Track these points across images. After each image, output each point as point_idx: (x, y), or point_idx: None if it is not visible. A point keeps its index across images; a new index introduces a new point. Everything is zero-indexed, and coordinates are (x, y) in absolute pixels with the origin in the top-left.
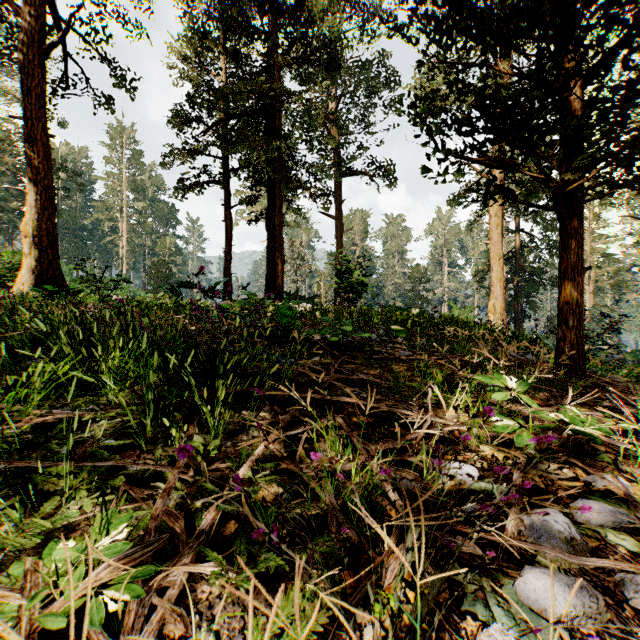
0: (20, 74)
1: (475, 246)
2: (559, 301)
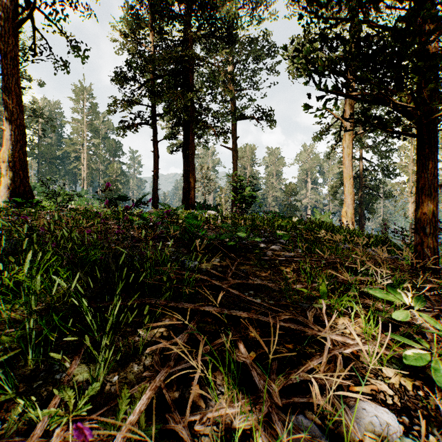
0: None
1: (330, 169)
2: (416, 212)
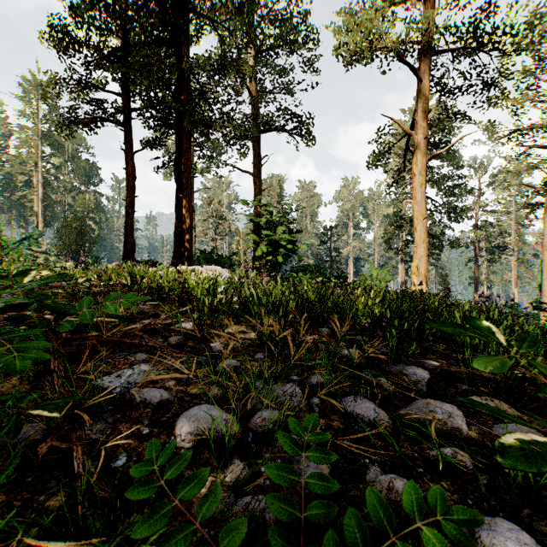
0: None
1: (379, 210)
2: None
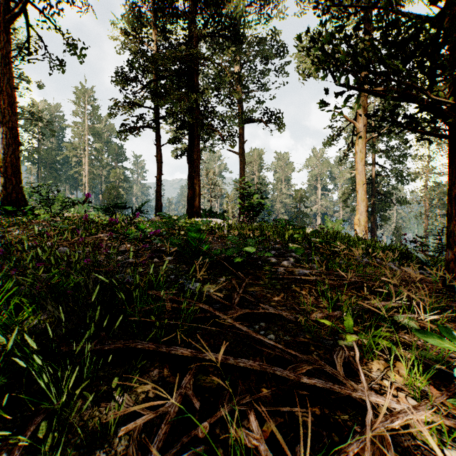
0: None
1: (341, 175)
2: (448, 224)
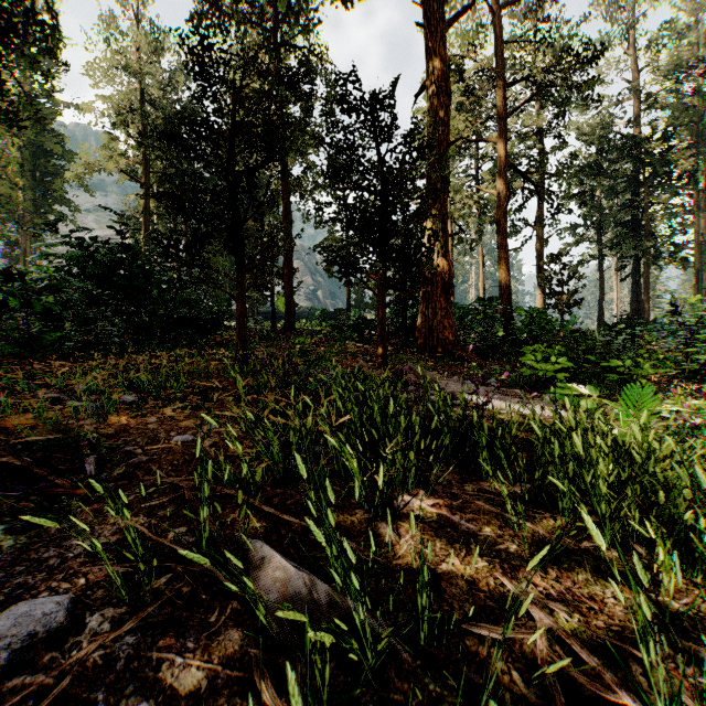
0: (536, 251)
1: None
2: None
